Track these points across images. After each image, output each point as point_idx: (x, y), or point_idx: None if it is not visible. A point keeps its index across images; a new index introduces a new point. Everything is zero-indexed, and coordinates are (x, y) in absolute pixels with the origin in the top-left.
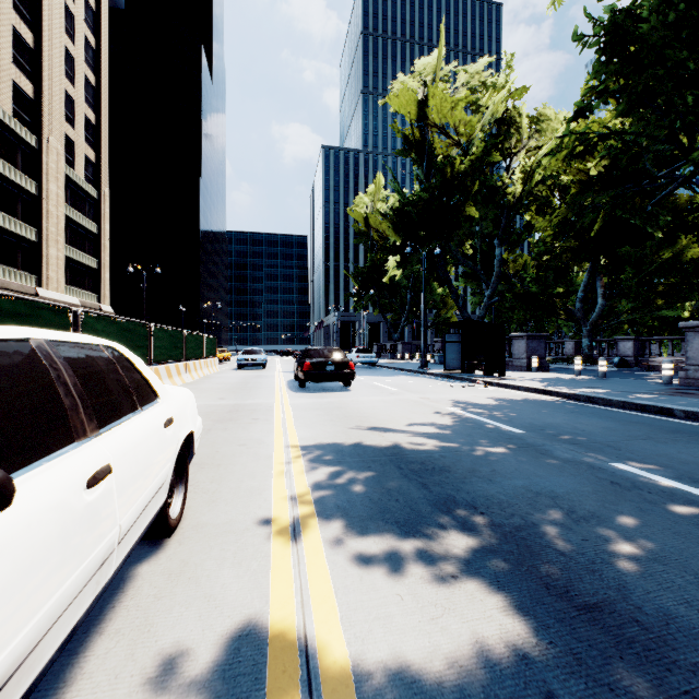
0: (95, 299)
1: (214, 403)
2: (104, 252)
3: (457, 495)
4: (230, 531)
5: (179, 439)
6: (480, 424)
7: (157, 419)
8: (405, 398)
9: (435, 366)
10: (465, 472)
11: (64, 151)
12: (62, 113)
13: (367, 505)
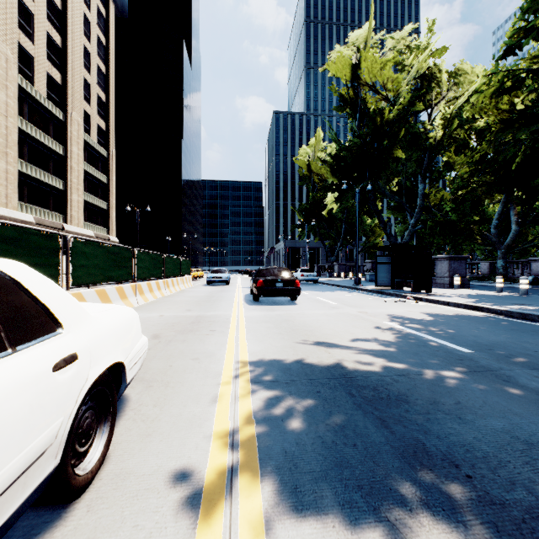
0: (105, 232)
1: (181, 314)
2: (112, 197)
3: (426, 440)
4: (154, 488)
5: (87, 379)
6: (423, 341)
7: (39, 362)
8: (345, 311)
9: (366, 283)
10: (426, 404)
11: (83, 122)
12: (82, 94)
13: (319, 451)
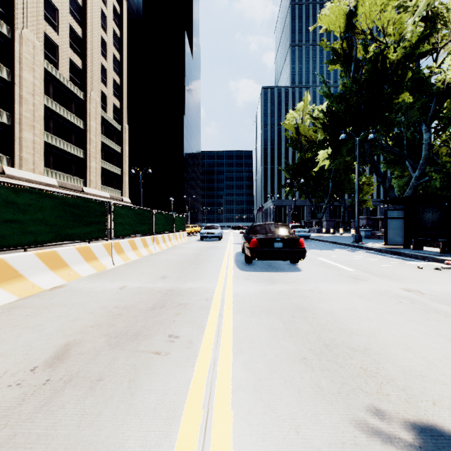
0: (119, 194)
1: (149, 286)
2: (125, 164)
3: None
4: None
5: None
6: None
7: None
8: (383, 288)
9: (364, 240)
10: None
11: (101, 101)
12: (99, 77)
13: None
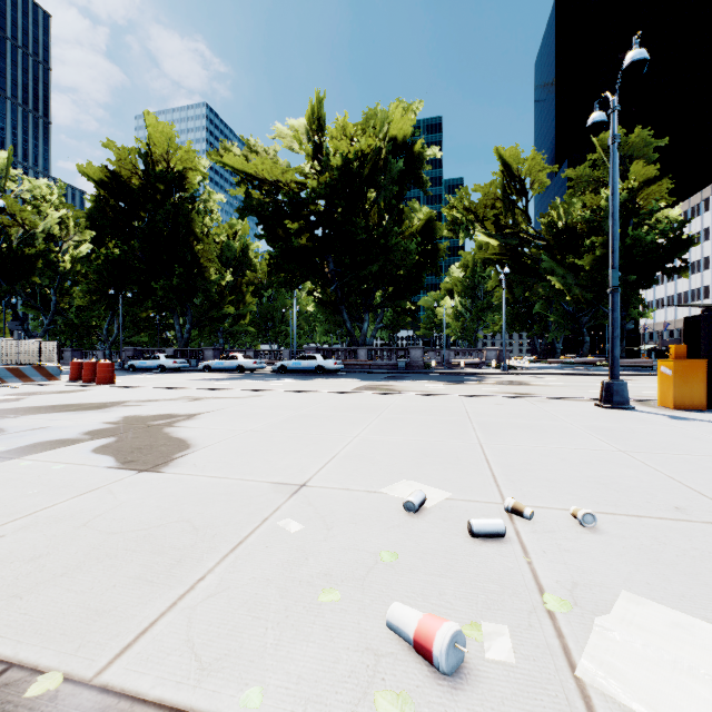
0: None
1: None
2: None
3: None
4: None
5: None
6: None
7: None
8: None
9: None
10: None
11: None
12: None
13: None
